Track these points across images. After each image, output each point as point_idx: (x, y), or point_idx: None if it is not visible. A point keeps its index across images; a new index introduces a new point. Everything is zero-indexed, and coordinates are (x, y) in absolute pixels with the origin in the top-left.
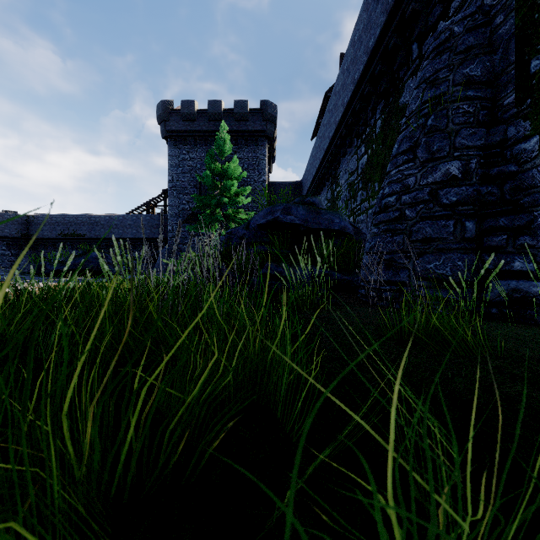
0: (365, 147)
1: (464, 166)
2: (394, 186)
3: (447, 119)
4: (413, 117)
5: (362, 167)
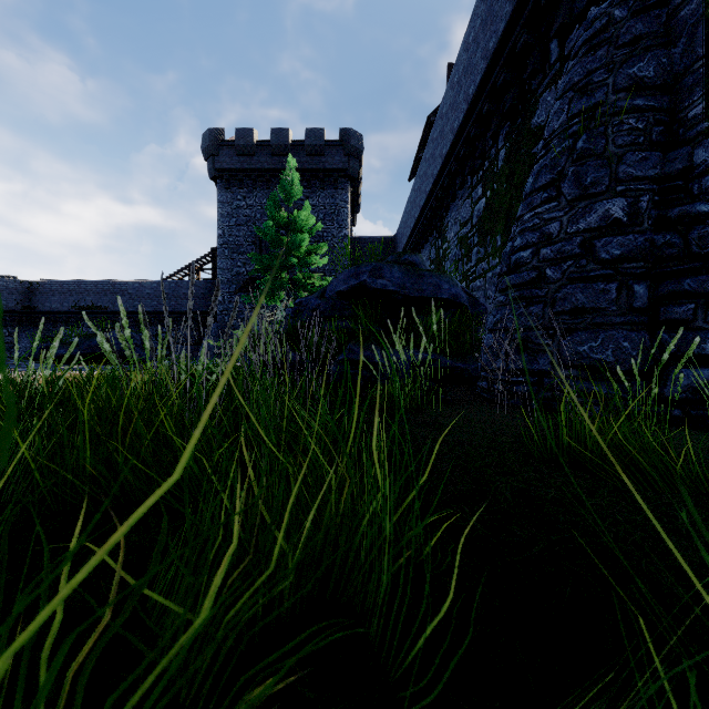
0: (483, 187)
1: (631, 206)
2: (529, 235)
3: (606, 139)
4: (555, 139)
5: (478, 215)
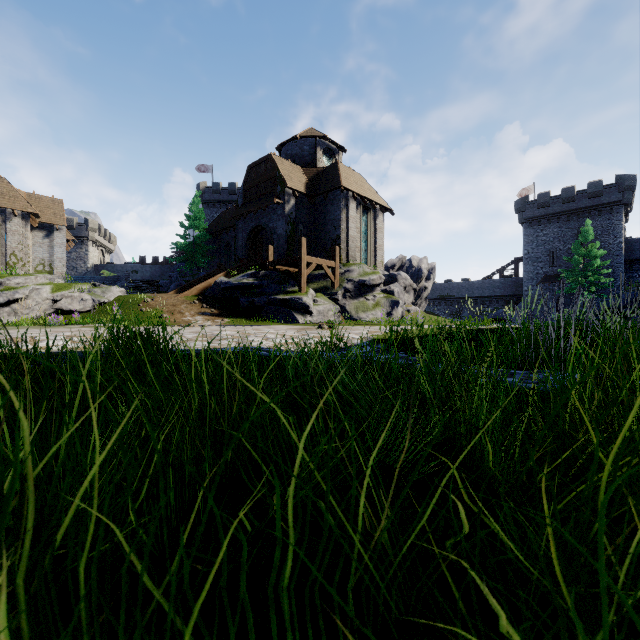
0: None
1: None
2: None
3: None
4: None
5: None
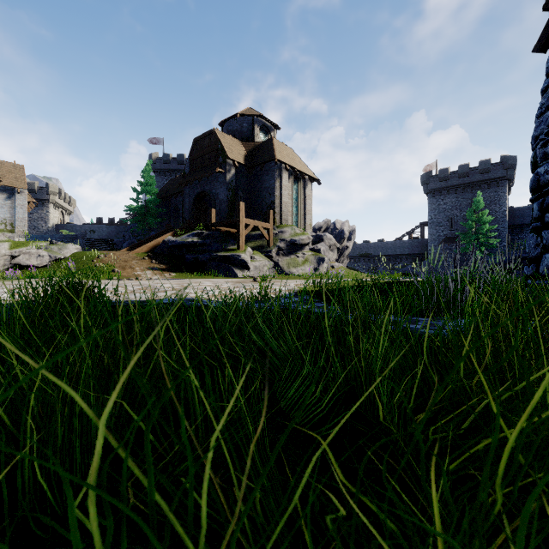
0: None
1: None
2: None
3: None
4: None
5: None
